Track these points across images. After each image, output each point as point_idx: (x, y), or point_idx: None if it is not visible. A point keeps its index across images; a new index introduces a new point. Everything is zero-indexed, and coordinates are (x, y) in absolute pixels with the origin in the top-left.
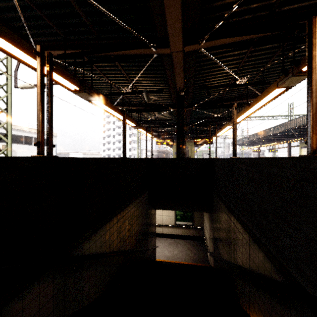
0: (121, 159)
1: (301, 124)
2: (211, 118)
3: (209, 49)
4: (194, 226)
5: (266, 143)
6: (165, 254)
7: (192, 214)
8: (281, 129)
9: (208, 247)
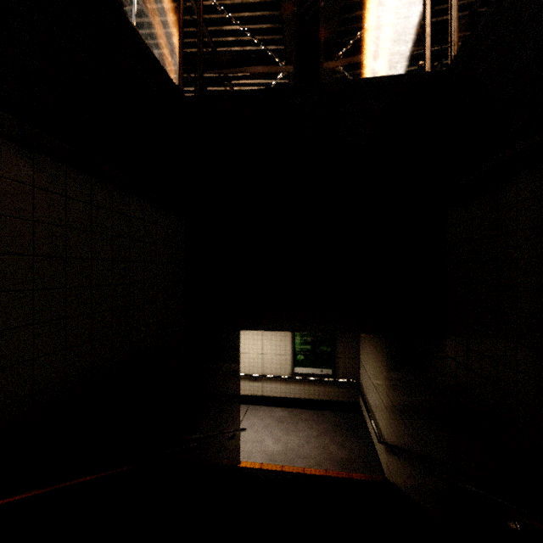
0: None
1: None
2: None
3: None
4: (337, 377)
5: None
6: (267, 447)
7: (332, 349)
8: None
9: (380, 429)
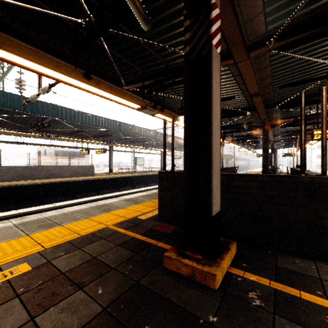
0: (297, 171)
1: None
2: None
3: None
4: None
5: None
6: None
7: None
8: None
9: None
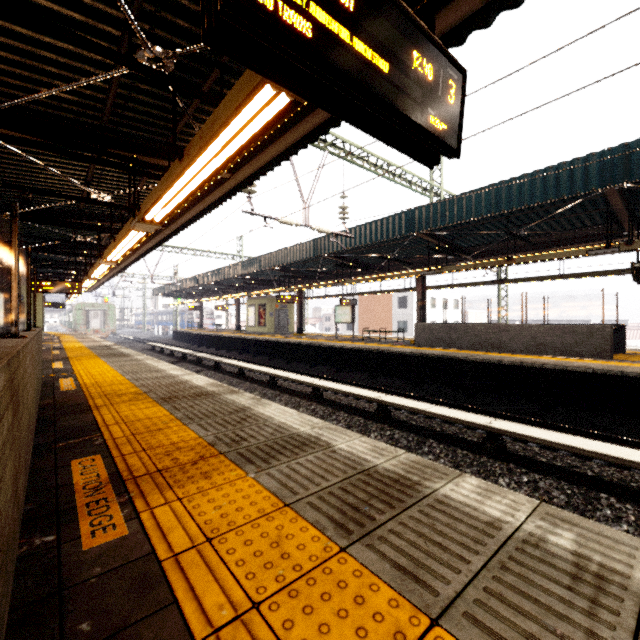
0: None
1: (240, 273)
2: (69, 242)
3: None
4: None
5: (211, 296)
6: None
7: None
8: (220, 277)
9: None
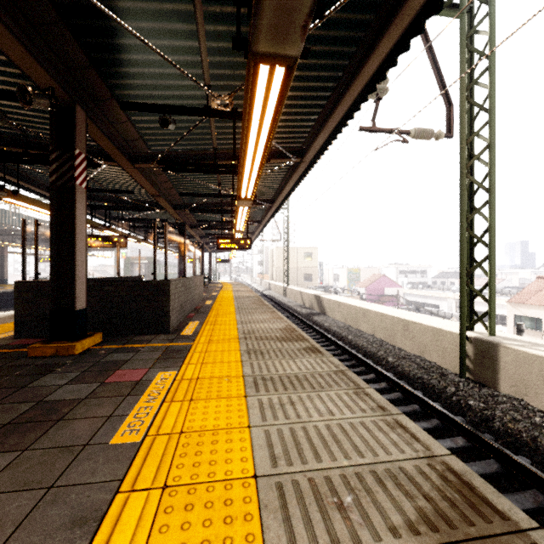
0: None
1: None
2: None
3: (90, 161)
4: None
5: None
6: None
7: None
8: None
9: None
